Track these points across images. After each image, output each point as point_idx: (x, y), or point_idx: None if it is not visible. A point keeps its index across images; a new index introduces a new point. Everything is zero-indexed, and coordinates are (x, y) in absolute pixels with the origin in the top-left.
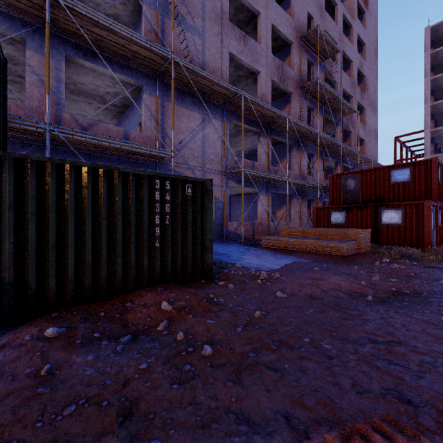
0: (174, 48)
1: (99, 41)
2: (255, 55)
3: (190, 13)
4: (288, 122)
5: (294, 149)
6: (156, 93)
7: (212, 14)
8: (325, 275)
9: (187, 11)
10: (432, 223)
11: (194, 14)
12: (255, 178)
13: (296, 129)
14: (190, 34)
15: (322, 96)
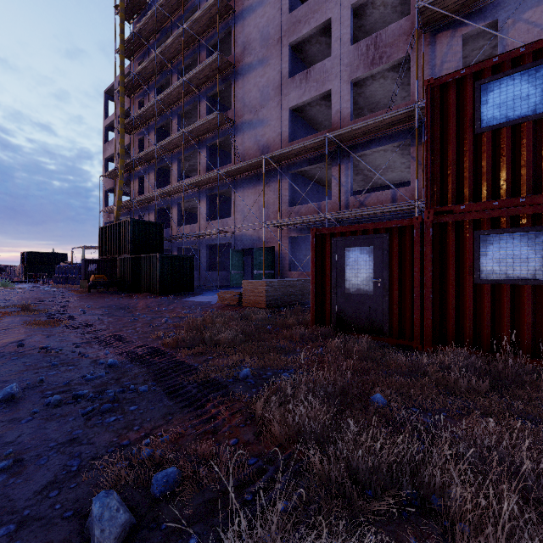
0: (246, 150)
1: (208, 183)
2: (323, 77)
3: (256, 113)
4: (351, 132)
5: (411, 148)
6: (237, 189)
7: (273, 93)
8: (153, 300)
9: (254, 113)
10: (365, 274)
11: (258, 111)
12: (316, 222)
13: (382, 125)
14: (256, 129)
15: None
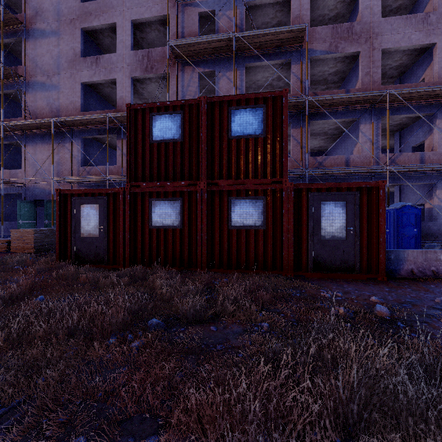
0: (39, 108)
1: None
2: (110, 67)
3: (49, 77)
4: None
5: None
6: (28, 143)
7: (66, 64)
8: None
9: (47, 77)
10: (94, 223)
11: (52, 76)
12: (104, 182)
13: None
14: (49, 92)
15: (214, 49)
